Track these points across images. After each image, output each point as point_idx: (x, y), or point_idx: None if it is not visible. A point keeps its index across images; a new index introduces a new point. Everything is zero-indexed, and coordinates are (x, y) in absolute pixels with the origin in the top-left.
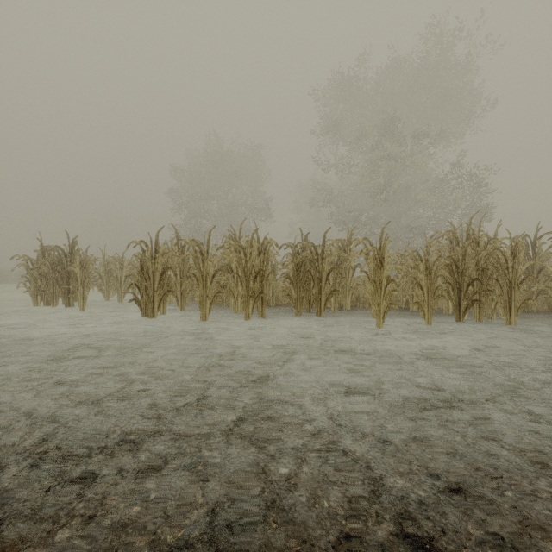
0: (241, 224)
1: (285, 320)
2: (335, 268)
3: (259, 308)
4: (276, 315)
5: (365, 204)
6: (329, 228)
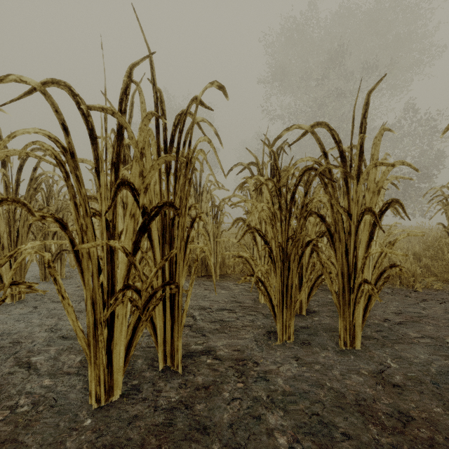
0: (133, 95)
1: (253, 387)
2: (393, 202)
3: (161, 331)
4: (220, 330)
5: (309, 155)
6: (380, 79)
